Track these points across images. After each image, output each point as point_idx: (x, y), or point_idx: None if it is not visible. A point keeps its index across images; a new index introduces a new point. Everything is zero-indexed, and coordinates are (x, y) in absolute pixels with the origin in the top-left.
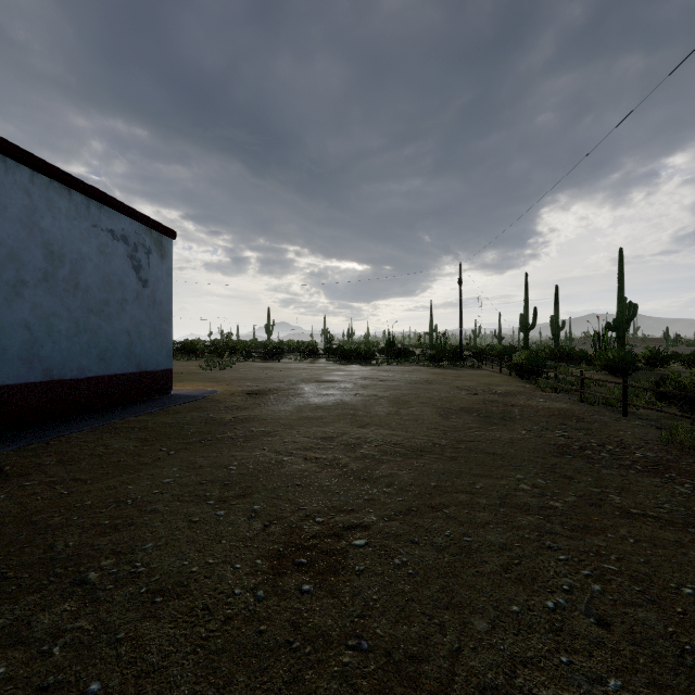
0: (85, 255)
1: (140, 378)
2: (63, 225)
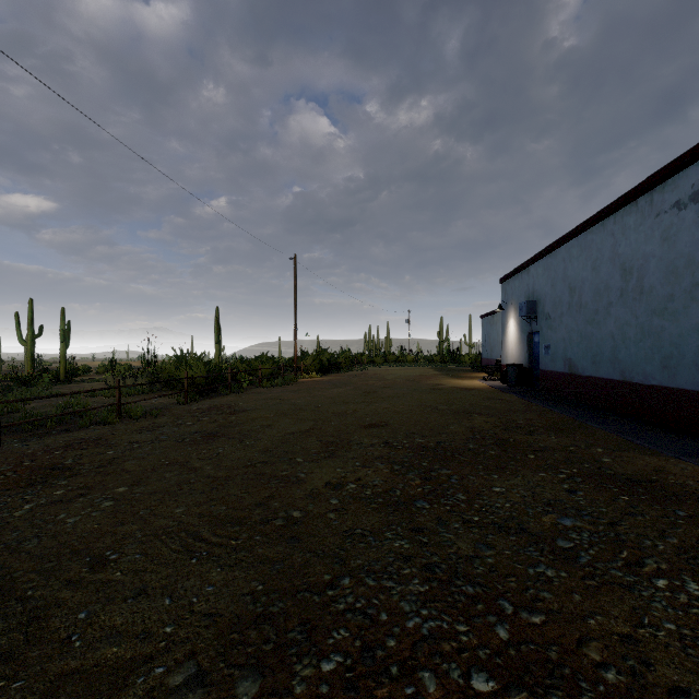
0: (649, 255)
1: None
2: (633, 239)
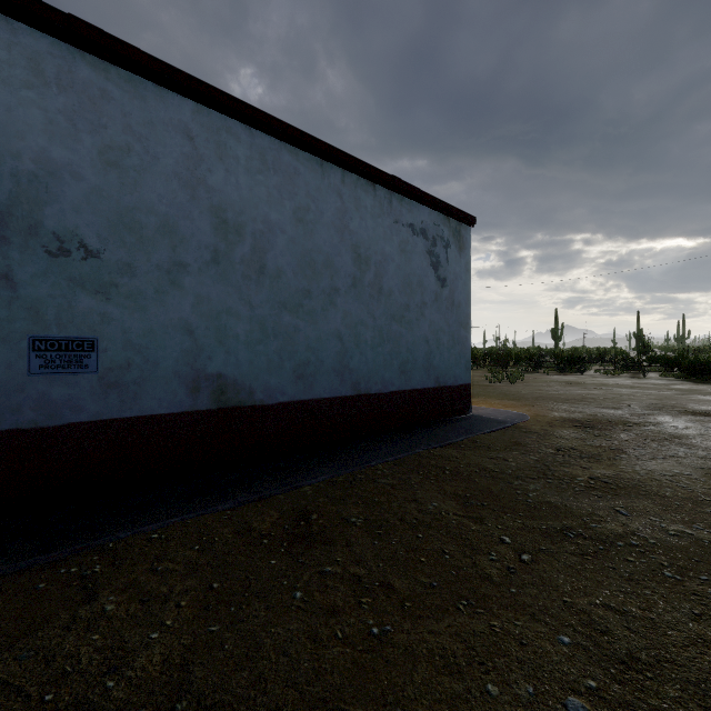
0: (387, 256)
1: (438, 394)
2: (368, 225)
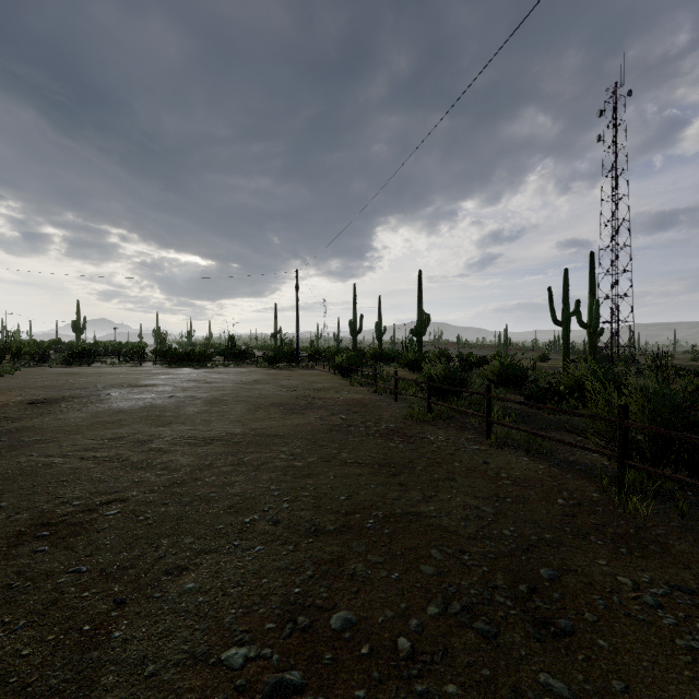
0: None
1: None
2: None
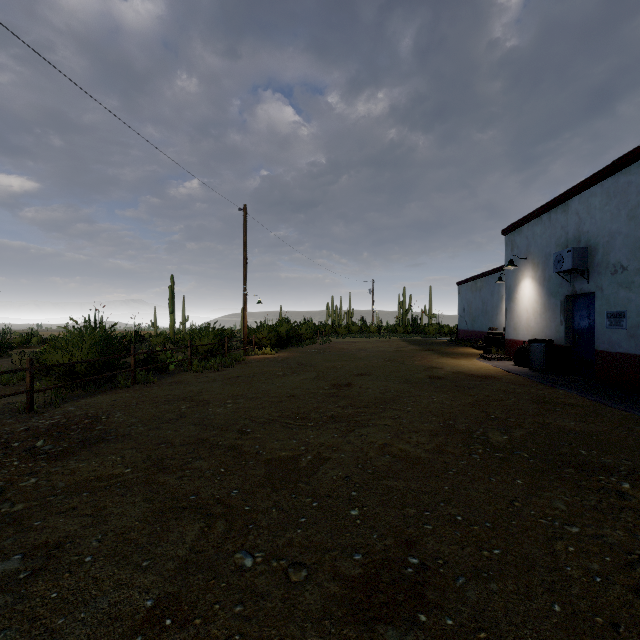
0: None
1: None
2: None
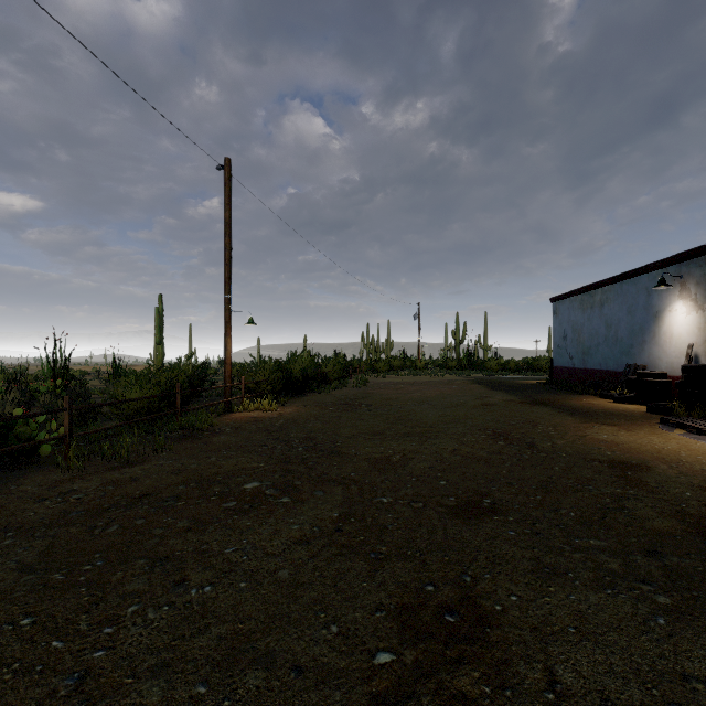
0: None
1: None
2: None
